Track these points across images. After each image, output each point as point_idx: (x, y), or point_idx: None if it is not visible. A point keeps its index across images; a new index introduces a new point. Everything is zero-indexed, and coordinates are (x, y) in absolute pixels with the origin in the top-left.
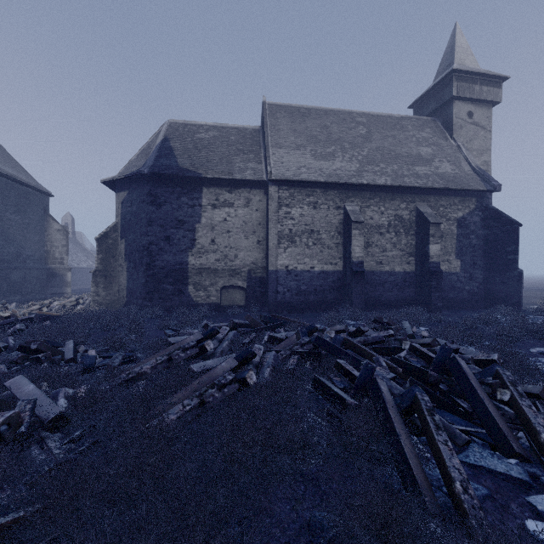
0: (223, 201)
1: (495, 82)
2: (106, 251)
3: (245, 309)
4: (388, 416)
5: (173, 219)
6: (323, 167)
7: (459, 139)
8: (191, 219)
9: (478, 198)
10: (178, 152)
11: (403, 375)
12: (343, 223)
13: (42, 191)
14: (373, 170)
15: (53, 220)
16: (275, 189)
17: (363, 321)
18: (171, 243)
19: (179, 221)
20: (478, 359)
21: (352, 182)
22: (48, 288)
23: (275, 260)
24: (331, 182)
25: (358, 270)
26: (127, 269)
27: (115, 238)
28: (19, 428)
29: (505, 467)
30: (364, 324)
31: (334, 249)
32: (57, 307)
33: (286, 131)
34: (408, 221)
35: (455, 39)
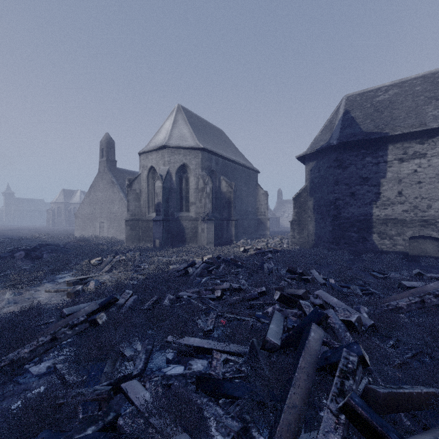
0: (411, 153)
1: None
2: (299, 206)
3: None
4: None
5: (357, 178)
6: None
7: None
8: (375, 175)
9: None
10: (359, 120)
11: None
12: None
13: (255, 171)
14: None
15: (260, 188)
16: None
17: None
18: (355, 198)
19: (363, 178)
20: None
21: None
22: (257, 231)
23: None
24: None
25: None
26: (315, 219)
27: (305, 197)
28: (361, 327)
29: None
30: None
31: None
32: (273, 244)
33: None
34: None
35: None
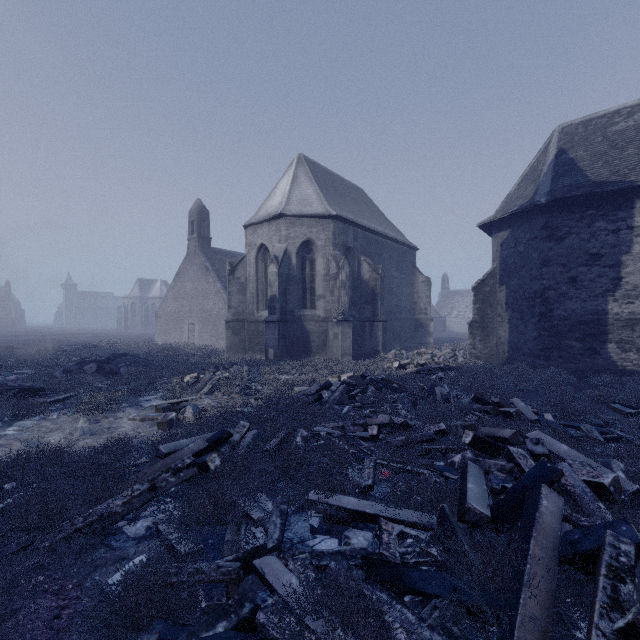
0: None
1: None
2: (483, 300)
3: None
4: None
5: (581, 254)
6: None
7: None
8: (612, 250)
9: None
10: (584, 163)
11: None
12: None
13: (411, 247)
14: None
15: (418, 273)
16: None
17: None
18: (577, 286)
19: (591, 255)
20: None
21: None
22: (415, 337)
23: None
24: None
25: None
26: (509, 319)
27: (492, 285)
28: (620, 494)
29: None
30: None
31: None
32: (442, 357)
33: None
34: None
35: None
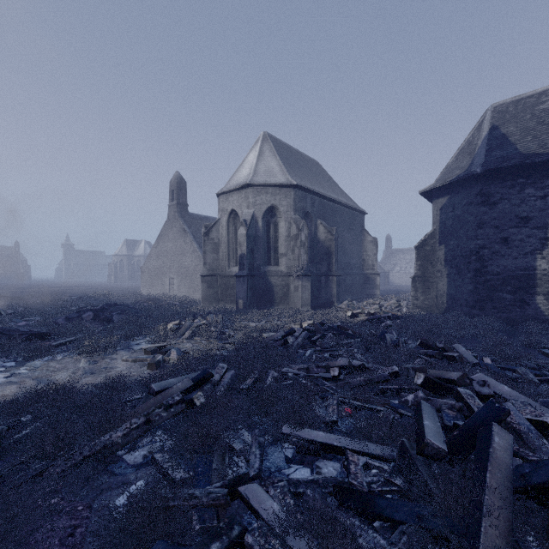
0: None
1: None
2: (424, 257)
3: None
4: None
5: (512, 217)
6: None
7: None
8: (540, 214)
9: None
10: (514, 137)
11: None
12: None
13: (361, 212)
14: None
15: (367, 234)
16: None
17: None
18: (509, 245)
19: (521, 218)
20: None
21: None
22: (363, 290)
23: None
24: None
25: None
26: (448, 274)
27: (432, 245)
28: None
29: None
30: None
31: None
32: (388, 307)
33: None
34: None
35: None
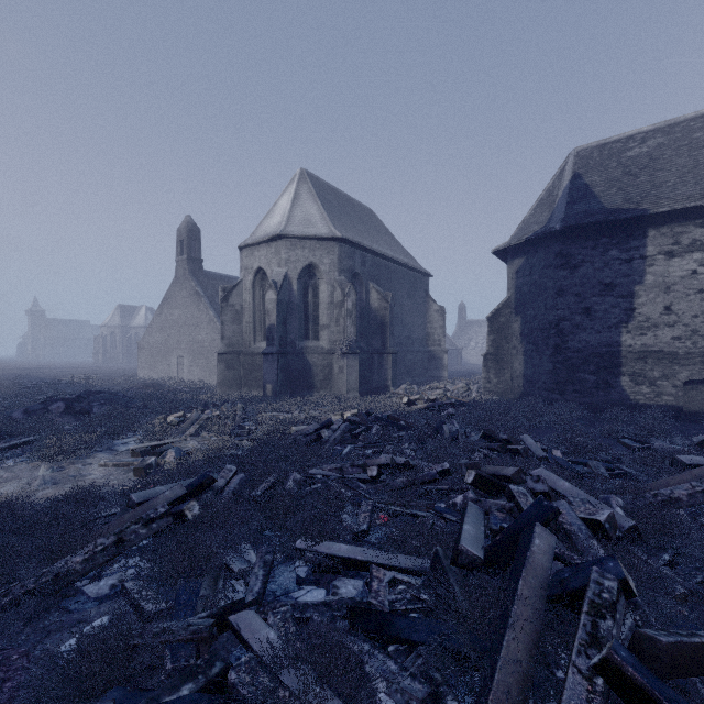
0: (688, 243)
1: None
2: (497, 331)
3: None
4: None
5: (595, 284)
6: None
7: None
8: (626, 280)
9: None
10: (598, 189)
11: None
12: None
13: (424, 273)
14: None
15: (432, 301)
16: None
17: None
18: (591, 317)
19: (605, 285)
20: None
21: None
22: (428, 371)
23: None
24: None
25: None
26: (524, 352)
27: (507, 315)
28: (616, 530)
29: None
30: None
31: None
32: (455, 392)
33: None
34: None
35: None
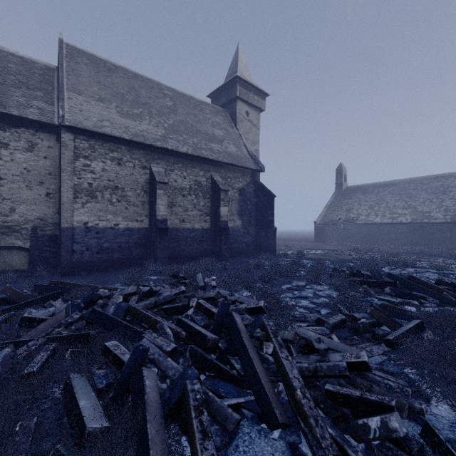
0: None
1: (262, 96)
2: None
3: (27, 274)
4: (146, 436)
5: None
6: (129, 126)
7: (241, 130)
8: None
9: (252, 175)
10: None
11: (186, 339)
12: (149, 183)
13: None
14: (177, 138)
15: None
16: (71, 136)
17: (163, 276)
18: None
19: None
20: (250, 307)
21: (157, 145)
22: None
23: (71, 216)
24: (136, 141)
25: (162, 227)
26: None
27: None
28: None
29: (271, 450)
30: (156, 283)
31: (140, 207)
32: None
33: (88, 79)
34: (205, 186)
35: (238, 55)
